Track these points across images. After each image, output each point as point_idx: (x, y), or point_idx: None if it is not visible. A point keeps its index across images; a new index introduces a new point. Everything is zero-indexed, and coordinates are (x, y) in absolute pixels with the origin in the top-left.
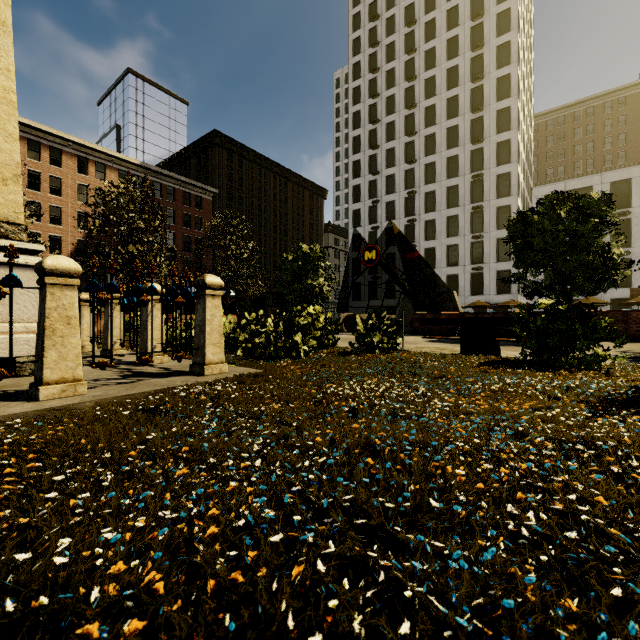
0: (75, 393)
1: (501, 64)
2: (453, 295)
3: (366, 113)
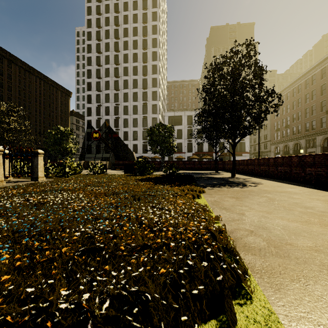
0: (2, 184)
1: (154, 59)
2: (133, 153)
3: (95, 59)
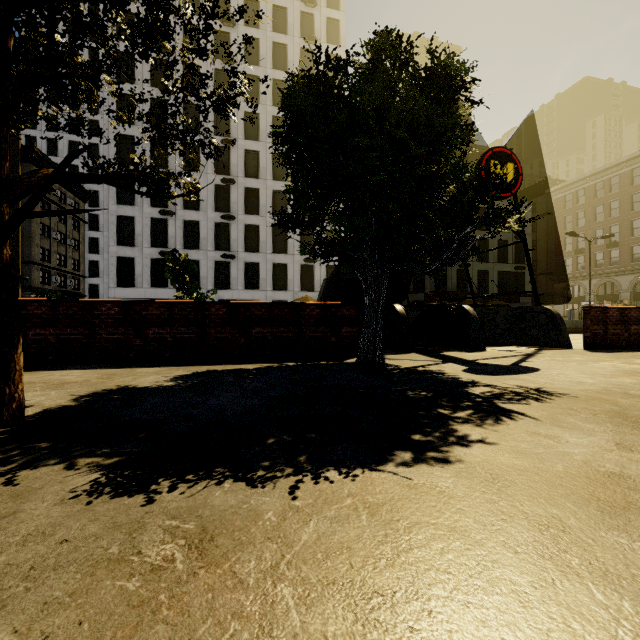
0: None
1: (330, 40)
2: None
3: None
